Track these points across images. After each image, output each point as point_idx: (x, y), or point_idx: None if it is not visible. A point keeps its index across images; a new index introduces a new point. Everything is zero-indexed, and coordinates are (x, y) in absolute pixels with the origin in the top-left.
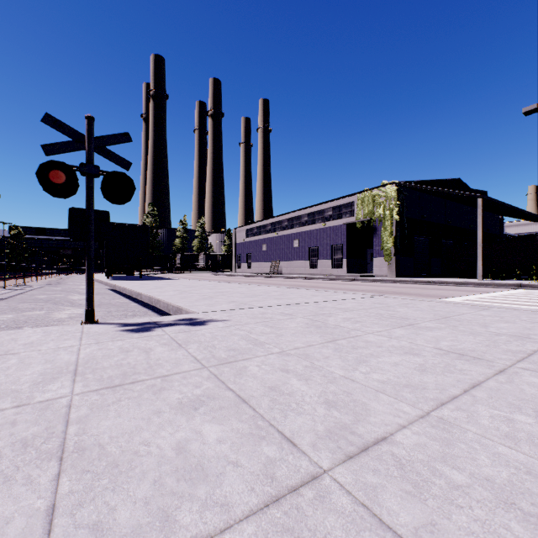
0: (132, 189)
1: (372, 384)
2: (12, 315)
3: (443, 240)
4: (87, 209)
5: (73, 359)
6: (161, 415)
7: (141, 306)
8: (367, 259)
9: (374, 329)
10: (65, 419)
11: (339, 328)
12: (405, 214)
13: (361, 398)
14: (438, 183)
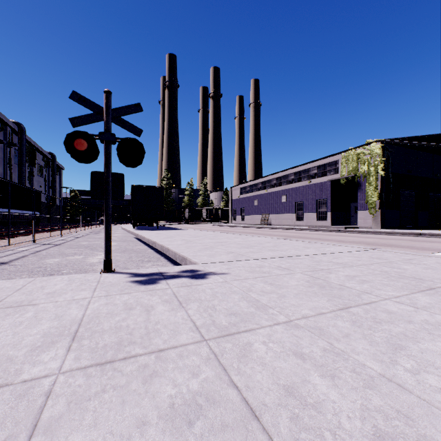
0: (142, 153)
1: (436, 399)
2: (58, 259)
3: (430, 193)
4: (105, 172)
5: (79, 315)
6: (145, 432)
7: (155, 252)
8: (351, 212)
9: (388, 292)
10: (34, 422)
11: (345, 289)
12: (390, 170)
13: (433, 434)
14: (425, 139)
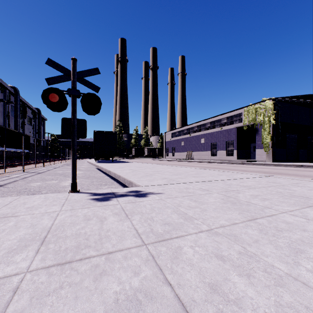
0: (99, 104)
1: None
2: (40, 183)
3: (308, 137)
4: (72, 118)
5: (49, 225)
6: None
7: (110, 178)
8: (251, 150)
9: (284, 207)
10: None
11: (251, 205)
12: (279, 119)
13: None
14: (304, 97)
